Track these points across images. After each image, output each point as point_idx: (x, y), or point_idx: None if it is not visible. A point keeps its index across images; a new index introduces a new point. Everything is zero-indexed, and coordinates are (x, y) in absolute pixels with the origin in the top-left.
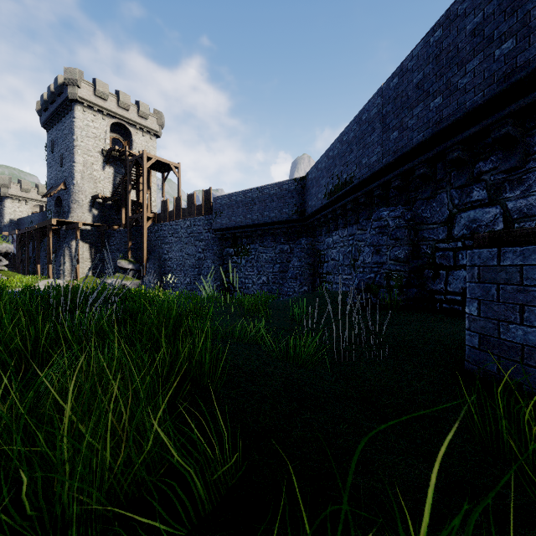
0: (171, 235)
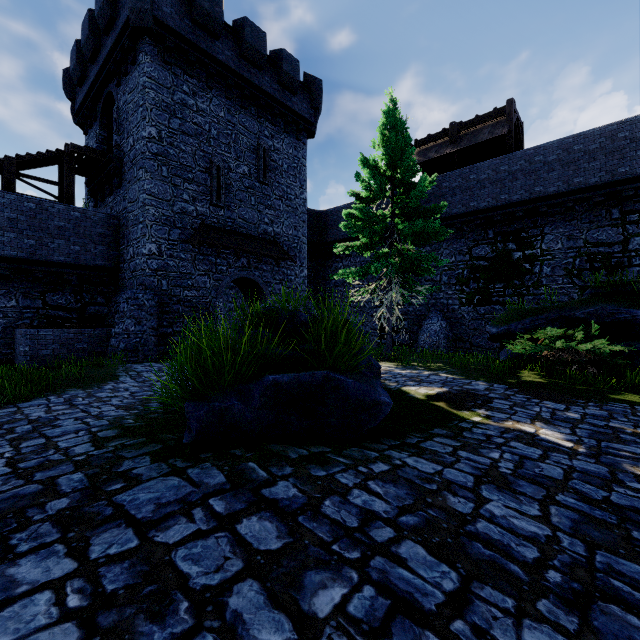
0: None
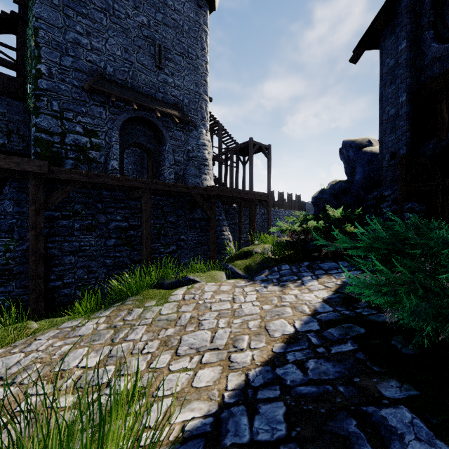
0: (276, 219)
